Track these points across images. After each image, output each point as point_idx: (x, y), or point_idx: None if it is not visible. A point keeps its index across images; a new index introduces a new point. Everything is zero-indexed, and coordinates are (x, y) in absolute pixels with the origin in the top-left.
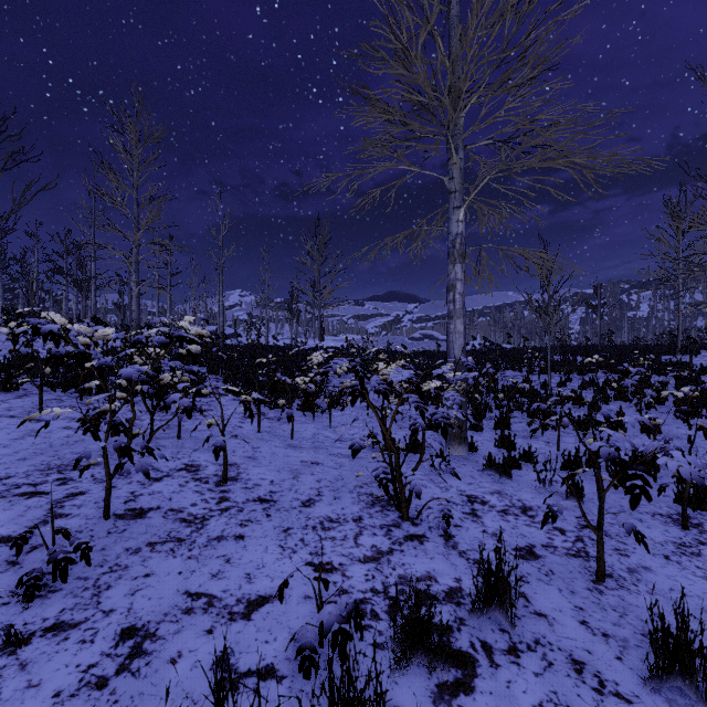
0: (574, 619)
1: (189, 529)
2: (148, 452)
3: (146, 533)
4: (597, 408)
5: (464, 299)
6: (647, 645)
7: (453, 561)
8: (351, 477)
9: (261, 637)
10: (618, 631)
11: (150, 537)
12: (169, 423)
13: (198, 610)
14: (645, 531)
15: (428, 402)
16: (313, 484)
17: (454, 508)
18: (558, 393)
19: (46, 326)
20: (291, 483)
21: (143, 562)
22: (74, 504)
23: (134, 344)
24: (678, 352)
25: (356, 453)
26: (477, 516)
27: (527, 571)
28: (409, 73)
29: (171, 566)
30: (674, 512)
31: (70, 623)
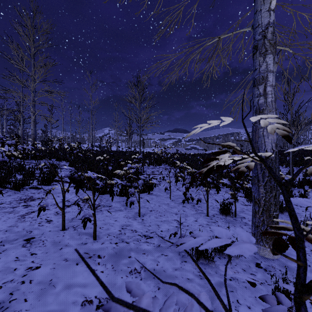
0: None
1: None
2: None
3: None
4: None
5: (274, 93)
6: None
7: None
8: None
9: None
10: None
11: None
12: None
13: None
14: None
15: (210, 186)
16: None
17: None
18: (298, 180)
19: None
20: None
21: None
22: None
23: None
24: None
25: None
26: None
27: None
28: None
29: None
30: None
31: None
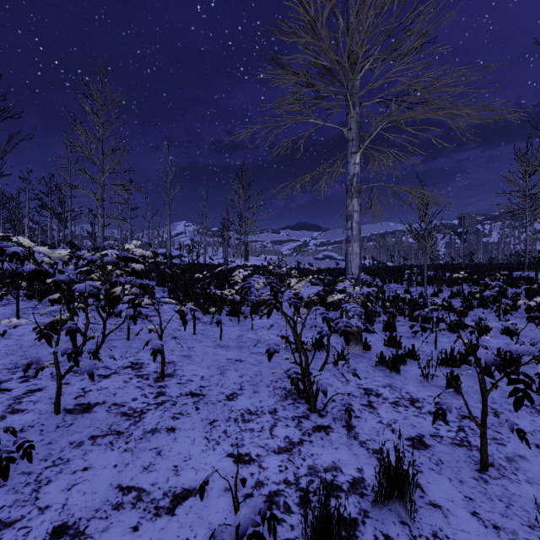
0: (466, 510)
1: (128, 422)
2: (94, 356)
3: (90, 426)
4: (464, 313)
5: (360, 227)
6: (535, 538)
7: (355, 451)
8: (268, 373)
9: (182, 534)
10: (506, 522)
11: (93, 430)
12: (122, 327)
13: (127, 505)
14: (515, 421)
15: (329, 309)
16: (236, 379)
17: (354, 400)
18: (433, 302)
19: (11, 248)
20: (218, 378)
21: (83, 456)
22: (31, 400)
23: (88, 263)
24: (526, 269)
25: (271, 356)
26: (373, 407)
27: (419, 461)
28: (315, 41)
29: (108, 459)
30: (537, 403)
31: (5, 522)
